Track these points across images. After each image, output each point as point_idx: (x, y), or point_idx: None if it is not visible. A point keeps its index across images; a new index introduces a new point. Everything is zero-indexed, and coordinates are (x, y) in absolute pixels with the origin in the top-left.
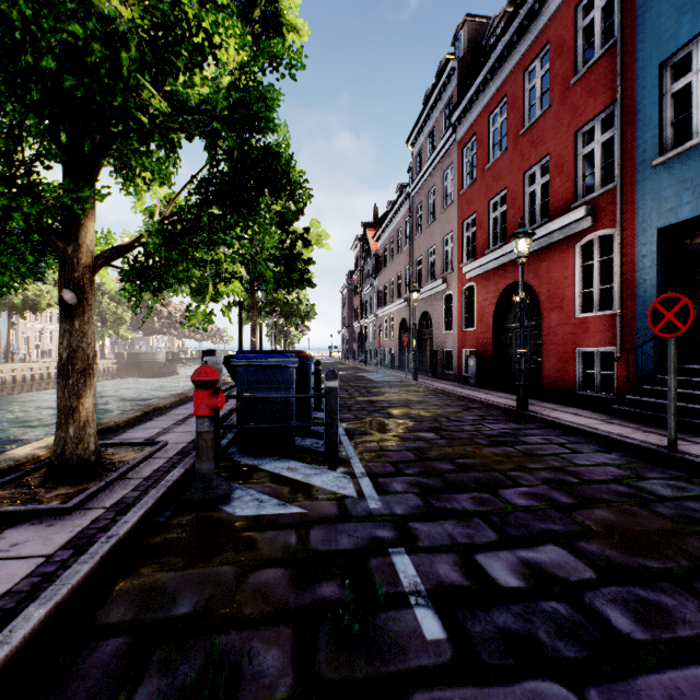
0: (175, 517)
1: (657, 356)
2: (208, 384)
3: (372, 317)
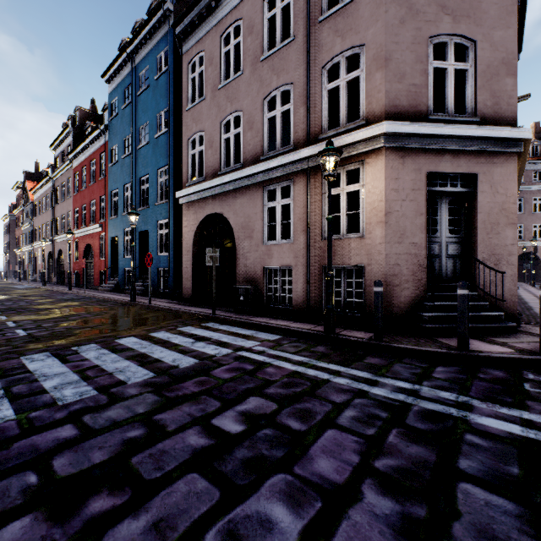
0: None
1: (112, 272)
2: None
3: (30, 247)
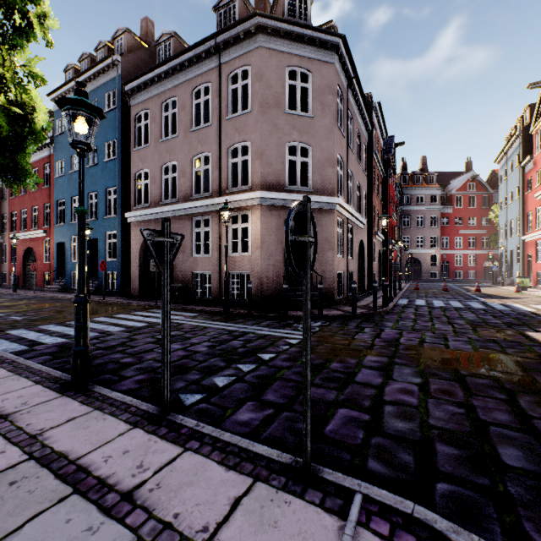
0: None
1: (57, 275)
2: None
3: None
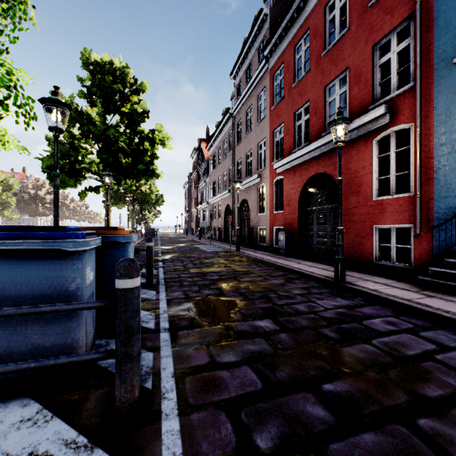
0: None
1: None
2: None
3: (205, 204)
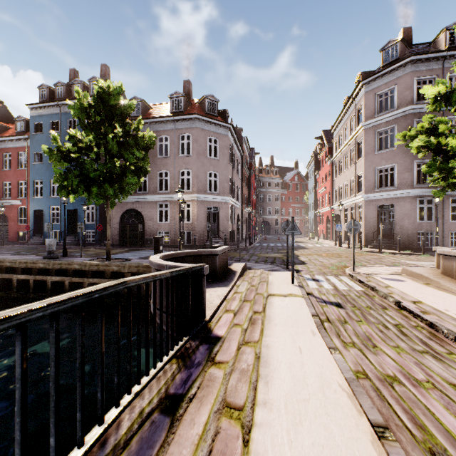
0: None
1: (34, 233)
2: None
3: None
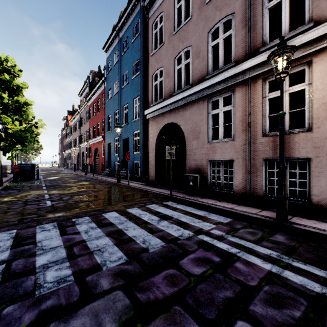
0: (13, 183)
1: (108, 164)
2: (17, 168)
3: (70, 151)
